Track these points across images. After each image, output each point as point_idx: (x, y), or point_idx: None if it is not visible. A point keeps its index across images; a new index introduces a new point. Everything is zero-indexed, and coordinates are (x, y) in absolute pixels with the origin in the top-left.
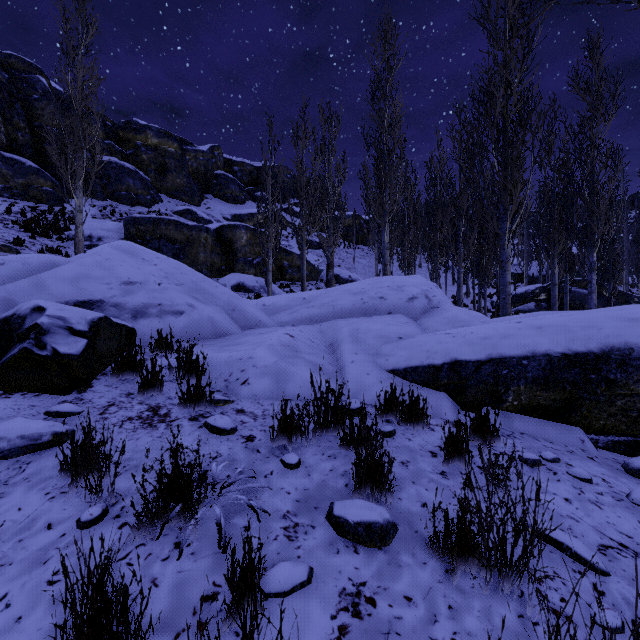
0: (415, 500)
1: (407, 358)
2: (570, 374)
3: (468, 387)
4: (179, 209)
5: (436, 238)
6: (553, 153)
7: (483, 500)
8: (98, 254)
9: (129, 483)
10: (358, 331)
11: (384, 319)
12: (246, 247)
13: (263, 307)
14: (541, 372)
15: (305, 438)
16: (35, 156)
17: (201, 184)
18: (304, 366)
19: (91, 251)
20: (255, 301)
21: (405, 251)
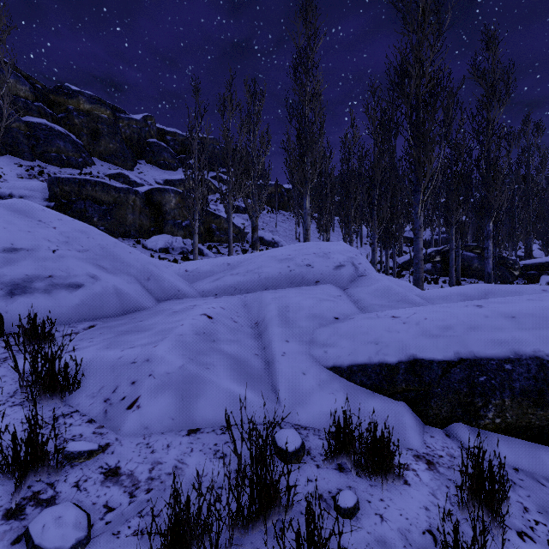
0: None
1: (351, 351)
2: None
3: (433, 396)
4: (111, 172)
5: (350, 206)
6: (451, 134)
7: None
8: None
9: None
10: (288, 309)
11: (314, 292)
12: (175, 210)
13: (185, 273)
14: (532, 382)
15: None
16: None
17: (134, 150)
18: (222, 366)
19: None
20: (177, 266)
21: (323, 217)
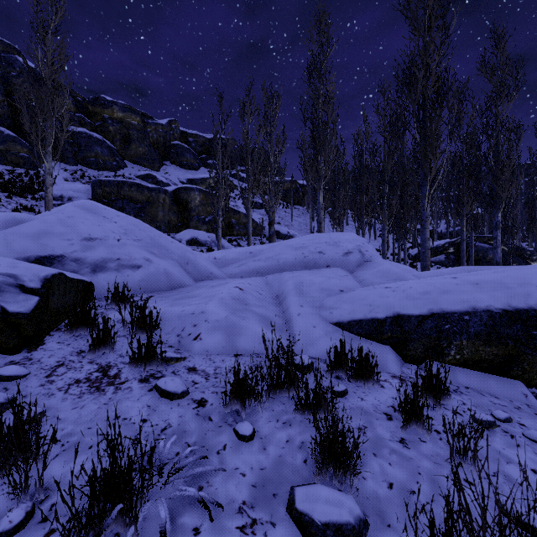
0: (380, 479)
1: (351, 311)
2: (512, 330)
3: (411, 340)
4: (141, 174)
5: (362, 200)
6: (462, 128)
7: (451, 476)
8: (61, 212)
9: (65, 468)
10: (302, 284)
11: (324, 272)
12: (199, 207)
13: (214, 260)
14: (483, 327)
15: (258, 402)
16: (13, 126)
17: (160, 152)
18: (254, 319)
19: (55, 209)
20: (207, 254)
21: (336, 211)
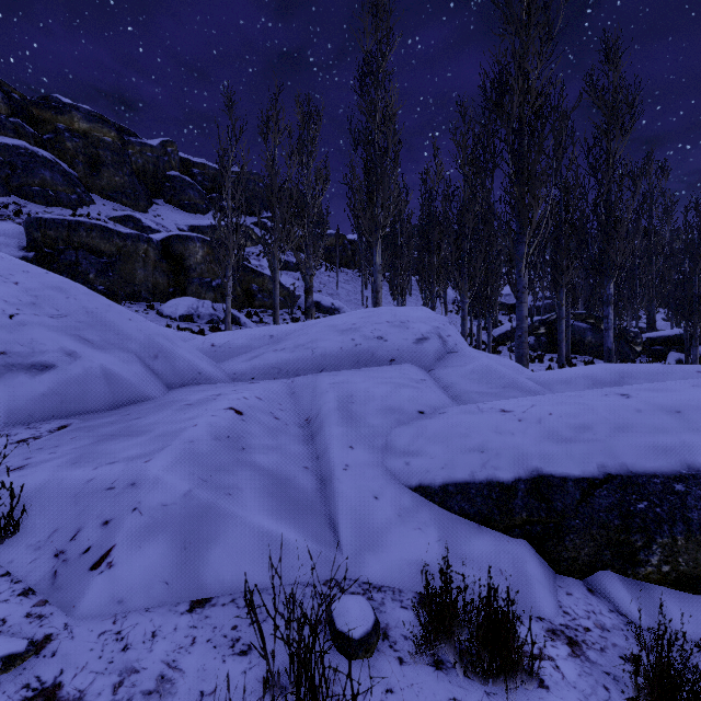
0: None
1: (445, 463)
2: None
3: (569, 531)
4: (117, 214)
5: (432, 262)
6: (560, 171)
7: None
8: None
9: None
10: (352, 399)
11: (389, 374)
12: (202, 265)
13: (211, 348)
14: None
15: None
16: None
17: (149, 186)
18: (252, 490)
19: None
20: (201, 339)
21: (398, 276)
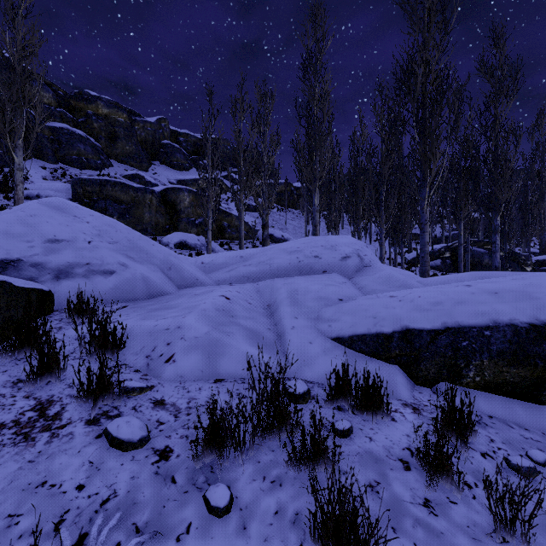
0: None
1: (352, 324)
2: (542, 348)
3: (423, 359)
4: (128, 173)
5: (359, 203)
6: (459, 130)
7: None
8: (22, 210)
9: None
10: (297, 292)
11: (321, 279)
12: (189, 208)
13: (201, 265)
14: (507, 345)
15: (240, 452)
16: None
17: (149, 152)
18: (240, 335)
19: (17, 207)
20: (194, 259)
21: (332, 214)
